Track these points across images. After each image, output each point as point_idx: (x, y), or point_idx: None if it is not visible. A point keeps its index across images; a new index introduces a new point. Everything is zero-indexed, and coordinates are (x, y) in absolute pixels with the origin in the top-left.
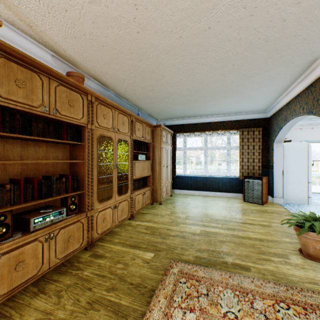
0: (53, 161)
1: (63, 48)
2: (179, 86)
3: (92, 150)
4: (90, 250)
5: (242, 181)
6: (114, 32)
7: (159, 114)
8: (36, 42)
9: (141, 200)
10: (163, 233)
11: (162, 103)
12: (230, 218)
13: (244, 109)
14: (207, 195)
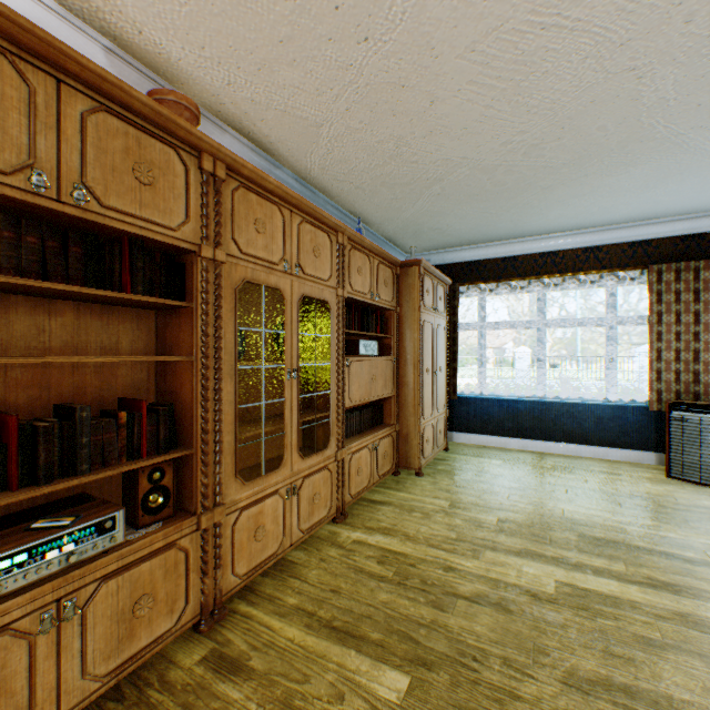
0: (78, 359)
1: (132, 16)
2: (480, 135)
3: (218, 326)
4: (209, 635)
5: (658, 417)
6: None
7: (414, 234)
8: (53, 3)
9: (367, 466)
10: (433, 582)
11: (423, 201)
12: (646, 540)
13: (670, 204)
14: (546, 451)
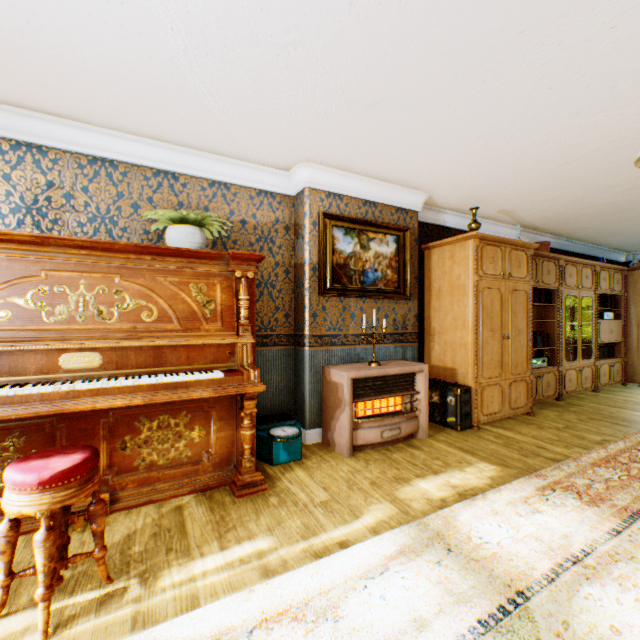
0: (538, 320)
1: (534, 224)
2: None
3: (560, 310)
4: (561, 401)
5: None
6: (597, 208)
7: (635, 245)
8: (512, 226)
9: (606, 374)
10: None
11: None
12: None
13: None
14: None
